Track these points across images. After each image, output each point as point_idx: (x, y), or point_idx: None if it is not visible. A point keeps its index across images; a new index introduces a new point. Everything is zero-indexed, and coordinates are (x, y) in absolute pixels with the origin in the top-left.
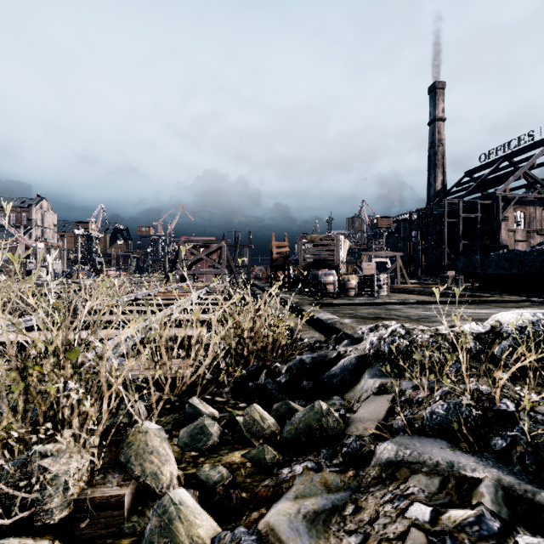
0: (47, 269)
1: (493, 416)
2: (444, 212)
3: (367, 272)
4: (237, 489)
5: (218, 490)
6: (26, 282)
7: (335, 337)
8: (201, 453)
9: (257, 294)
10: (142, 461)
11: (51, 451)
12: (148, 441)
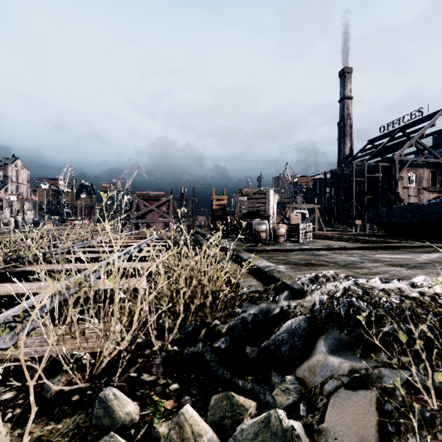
0: (15, 218)
1: None
2: (352, 172)
3: (294, 221)
4: None
5: None
6: None
7: (274, 286)
8: None
9: (200, 240)
10: None
11: None
12: None
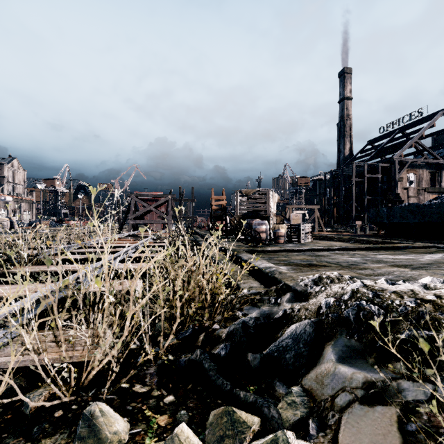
0: (10, 219)
1: None
2: (352, 172)
3: (294, 222)
4: None
5: None
6: None
7: (275, 288)
8: None
9: (199, 241)
10: None
11: None
12: None
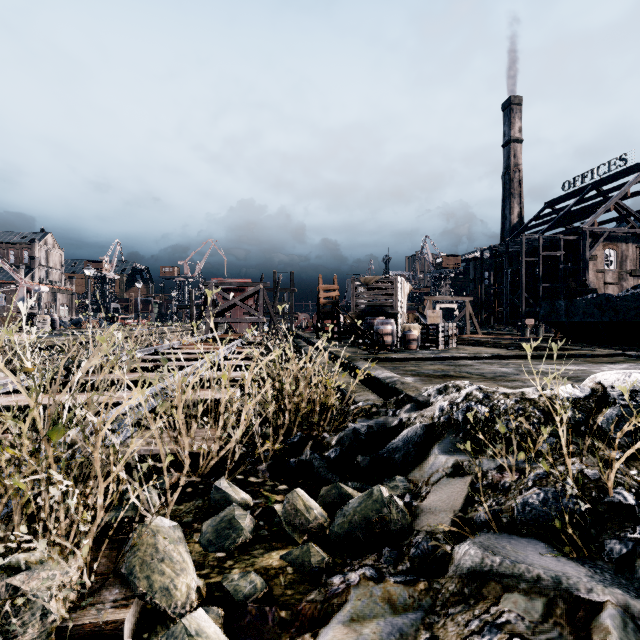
0: (51, 316)
1: (605, 510)
2: (521, 249)
3: (432, 320)
4: (274, 605)
5: (250, 609)
6: (26, 332)
7: (395, 399)
8: (229, 554)
9: (302, 347)
10: (149, 572)
11: (26, 563)
12: (158, 544)
